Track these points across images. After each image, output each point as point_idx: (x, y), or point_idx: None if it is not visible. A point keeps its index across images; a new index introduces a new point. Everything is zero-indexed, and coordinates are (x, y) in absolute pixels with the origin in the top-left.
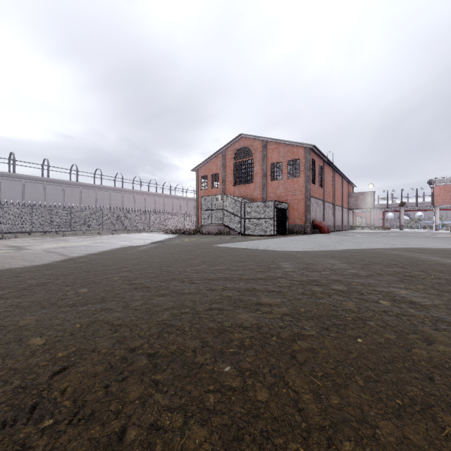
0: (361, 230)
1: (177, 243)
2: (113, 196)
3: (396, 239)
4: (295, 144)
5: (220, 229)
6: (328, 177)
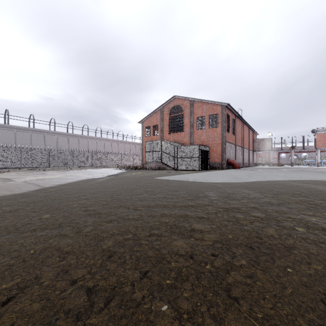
0: (262, 166)
1: (127, 176)
2: (81, 141)
3: (291, 173)
4: (214, 102)
5: (159, 165)
6: (238, 127)
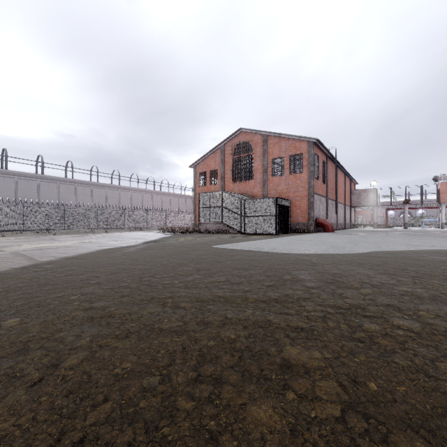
0: (363, 228)
1: (171, 243)
2: (110, 193)
3: (411, 238)
4: (298, 138)
5: (218, 227)
6: (330, 173)
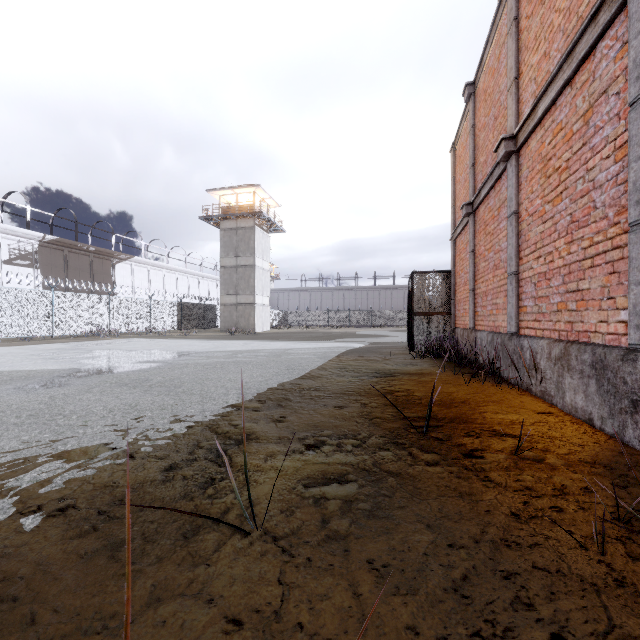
0: None
1: None
2: None
3: None
4: None
5: None
6: None
